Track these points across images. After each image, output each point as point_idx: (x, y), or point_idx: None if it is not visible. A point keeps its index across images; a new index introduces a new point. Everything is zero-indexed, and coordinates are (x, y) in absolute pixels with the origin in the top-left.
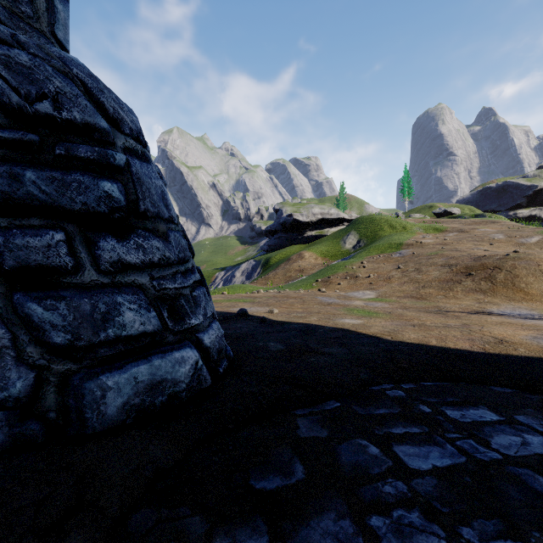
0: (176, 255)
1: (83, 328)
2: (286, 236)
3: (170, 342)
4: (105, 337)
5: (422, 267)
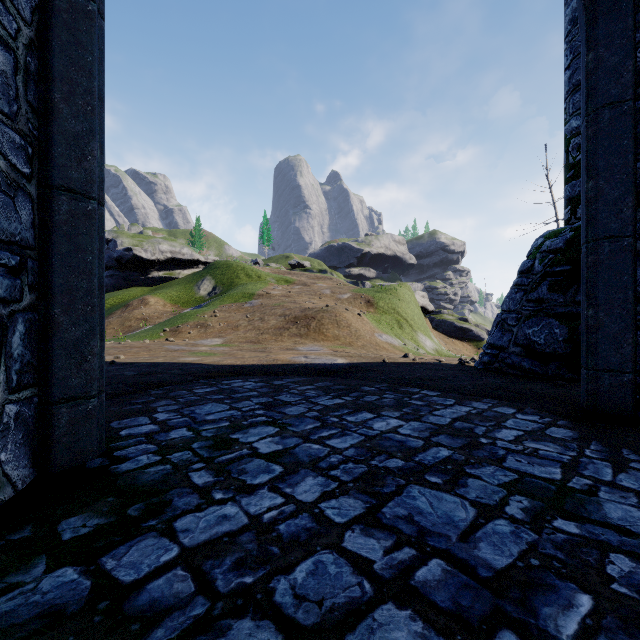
0: None
1: None
2: (122, 275)
3: None
4: None
5: (266, 317)
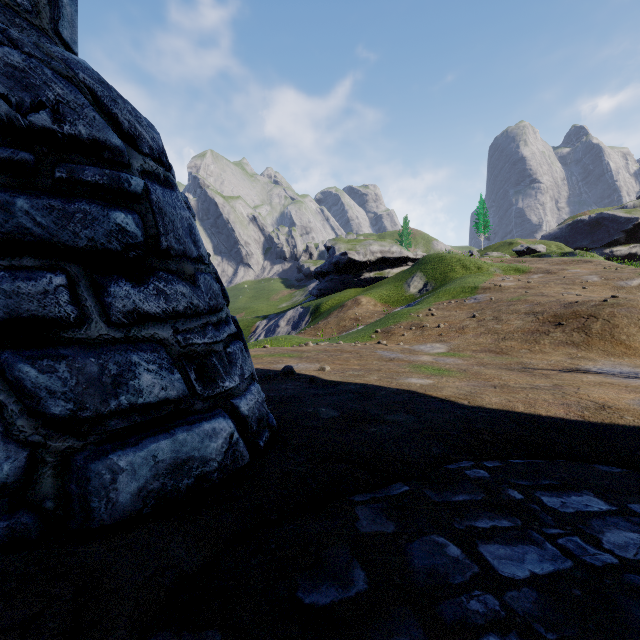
0: (207, 303)
1: (89, 395)
2: (339, 278)
3: (199, 410)
4: (117, 405)
5: (502, 315)
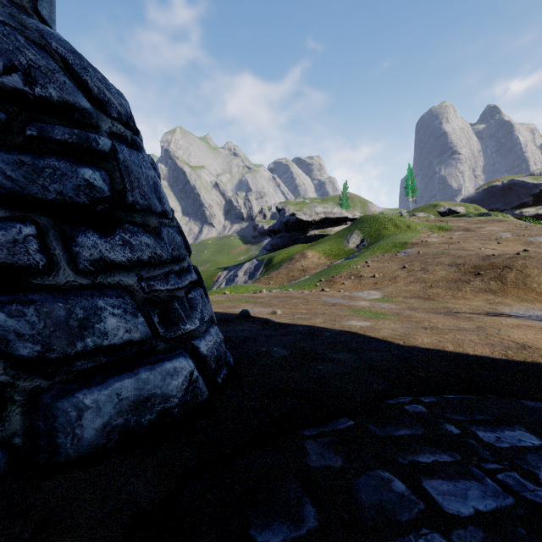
0: (170, 253)
1: (56, 338)
2: (289, 235)
3: (162, 351)
4: (83, 347)
5: (429, 267)
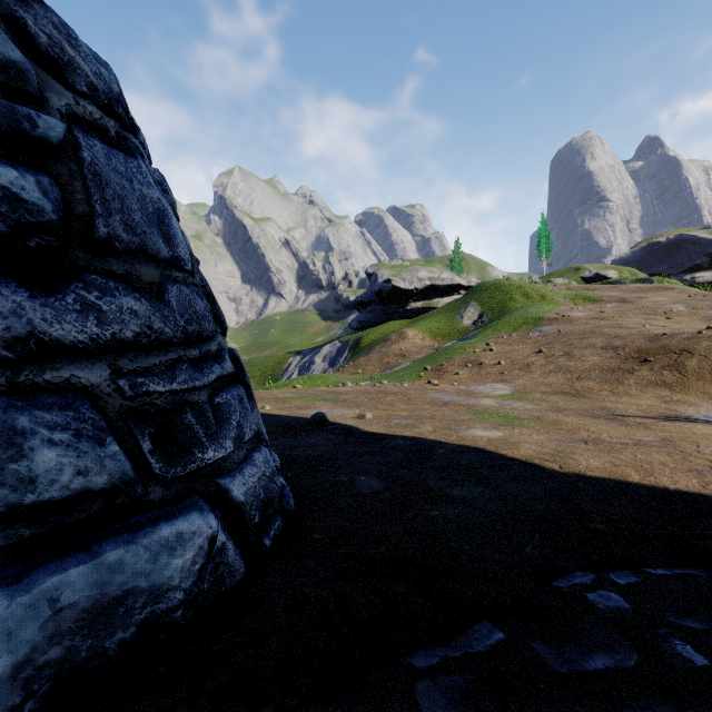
0: (180, 328)
1: None
2: (382, 309)
3: (157, 502)
4: None
5: (575, 350)
